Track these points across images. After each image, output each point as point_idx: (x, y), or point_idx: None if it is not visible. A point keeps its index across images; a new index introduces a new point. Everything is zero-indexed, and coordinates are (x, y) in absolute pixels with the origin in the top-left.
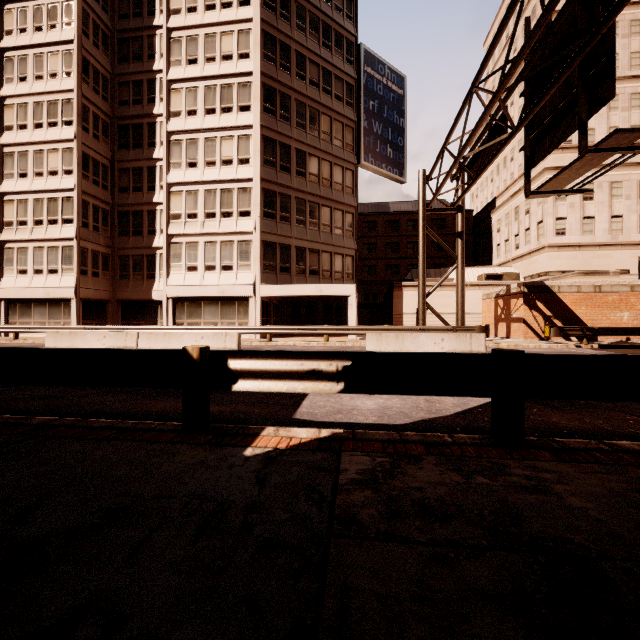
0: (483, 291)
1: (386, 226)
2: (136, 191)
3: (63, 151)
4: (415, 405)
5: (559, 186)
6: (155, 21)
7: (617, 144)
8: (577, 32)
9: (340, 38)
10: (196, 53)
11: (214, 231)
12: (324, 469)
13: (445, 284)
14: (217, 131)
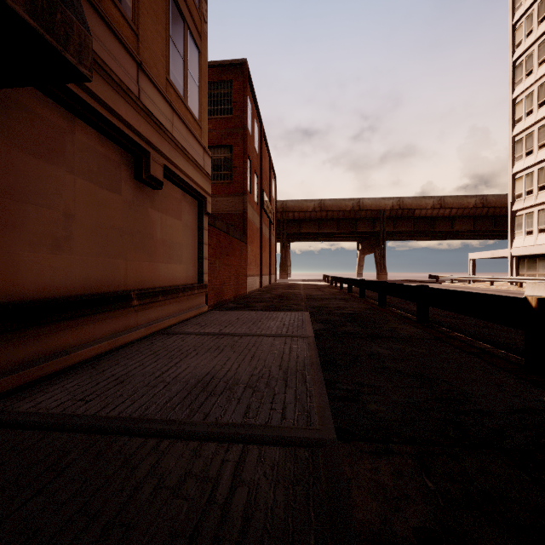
0: None
1: None
2: None
3: None
4: None
5: None
6: None
7: None
8: None
9: None
10: None
11: None
12: None
13: None
14: None
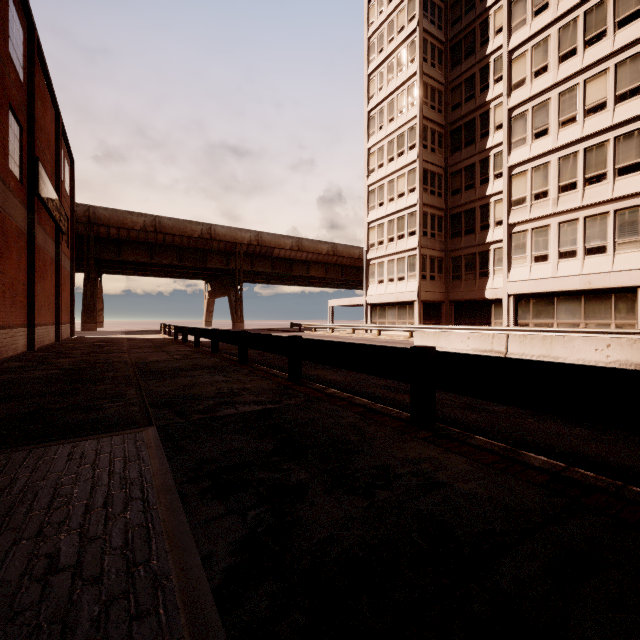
0: None
1: None
2: (468, 189)
3: (408, 174)
4: None
5: None
6: (488, 2)
7: None
8: None
9: None
10: None
11: (574, 206)
12: None
13: None
14: (578, 76)
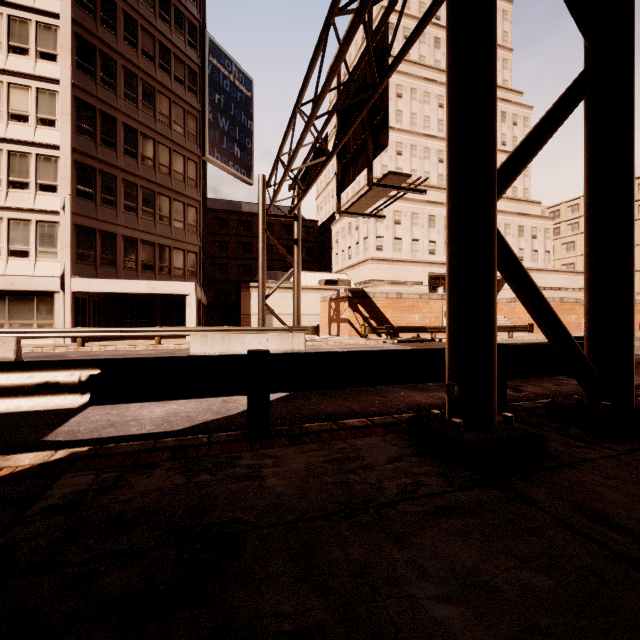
0: (321, 294)
1: (238, 225)
2: None
3: None
4: (208, 407)
5: (361, 210)
6: None
7: (392, 183)
8: (366, 85)
9: (181, 16)
10: None
11: None
12: (18, 501)
13: (290, 287)
14: (2, 74)
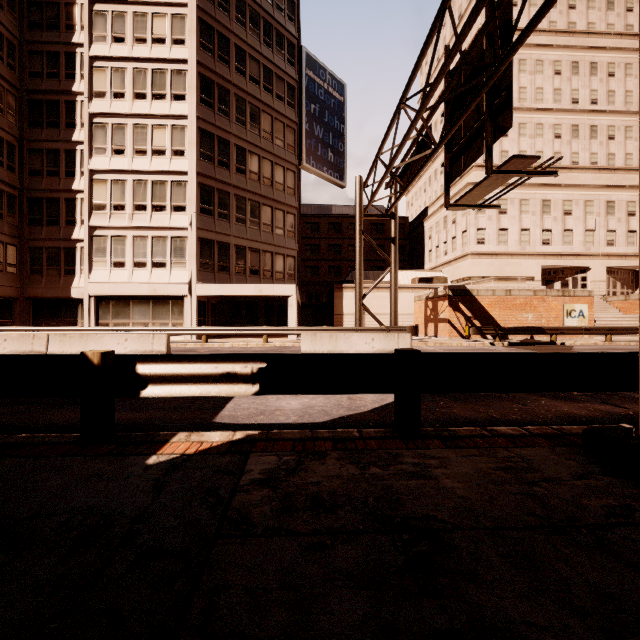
0: (415, 293)
1: (329, 228)
2: (51, 176)
3: None
4: (337, 403)
5: (473, 201)
6: None
7: (515, 168)
8: (484, 65)
9: (281, 38)
10: (124, 31)
11: (144, 225)
12: (228, 472)
13: (382, 286)
14: (148, 118)
